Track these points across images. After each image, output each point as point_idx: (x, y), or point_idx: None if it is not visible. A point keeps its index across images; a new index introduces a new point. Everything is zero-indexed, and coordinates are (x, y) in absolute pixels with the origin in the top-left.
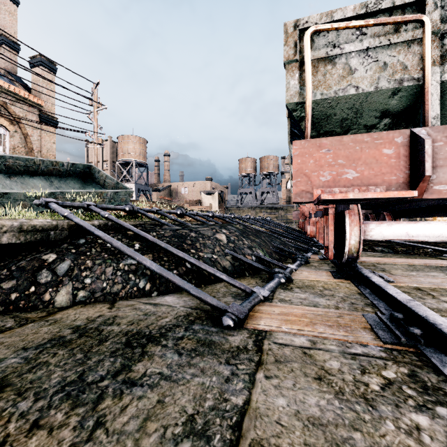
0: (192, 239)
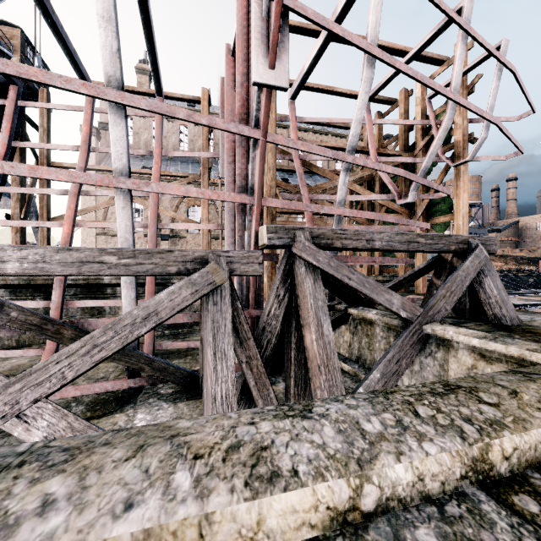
0: (517, 280)
